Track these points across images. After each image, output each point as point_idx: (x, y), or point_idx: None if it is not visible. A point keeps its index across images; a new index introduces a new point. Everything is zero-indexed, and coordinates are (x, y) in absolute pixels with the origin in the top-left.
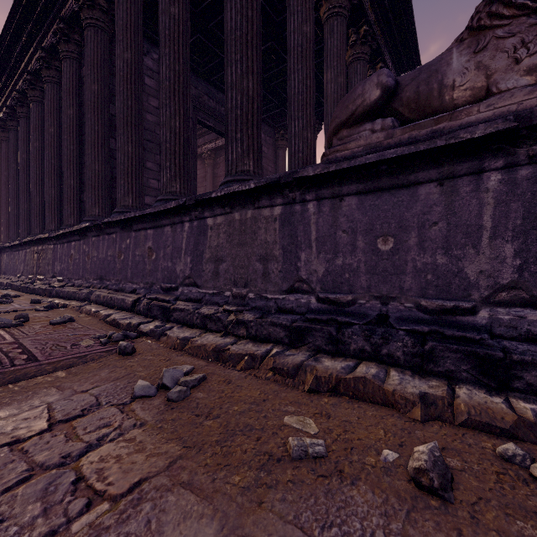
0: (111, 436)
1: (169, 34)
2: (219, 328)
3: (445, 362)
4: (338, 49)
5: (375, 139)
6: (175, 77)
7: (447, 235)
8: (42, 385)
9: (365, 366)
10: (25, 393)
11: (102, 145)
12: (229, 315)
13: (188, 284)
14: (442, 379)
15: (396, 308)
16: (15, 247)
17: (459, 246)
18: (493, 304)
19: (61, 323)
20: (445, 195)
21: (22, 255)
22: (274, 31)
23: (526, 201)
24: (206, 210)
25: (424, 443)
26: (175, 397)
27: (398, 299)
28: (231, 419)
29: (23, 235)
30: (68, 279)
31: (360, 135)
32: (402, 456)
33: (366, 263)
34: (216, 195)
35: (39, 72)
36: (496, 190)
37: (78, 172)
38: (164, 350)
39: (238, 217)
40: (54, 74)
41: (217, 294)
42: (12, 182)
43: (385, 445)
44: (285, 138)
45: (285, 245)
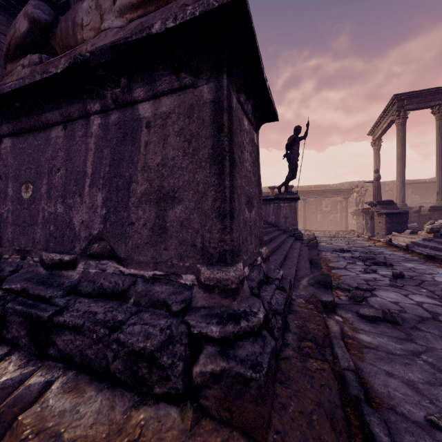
0: None
1: None
2: None
3: (13, 328)
4: None
5: (23, 75)
6: None
7: (66, 182)
8: None
9: None
10: None
11: None
12: None
13: None
14: (9, 348)
15: (28, 263)
16: None
17: (72, 194)
18: (90, 256)
19: None
20: (67, 140)
21: None
22: None
23: (113, 148)
24: None
25: None
26: None
27: (32, 252)
28: None
29: None
30: None
31: (16, 70)
32: None
33: (13, 213)
34: None
35: None
36: (97, 135)
37: None
38: None
39: None
40: None
41: None
42: None
43: None
44: None
45: None
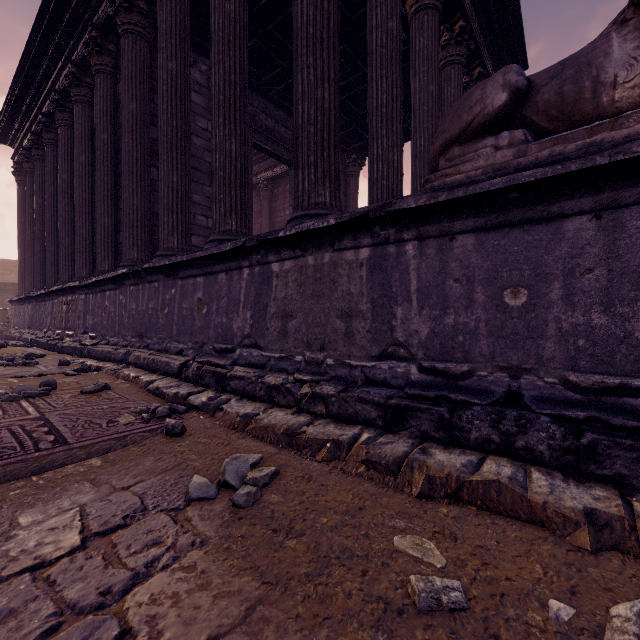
0: (163, 561)
1: (224, 37)
2: (289, 403)
3: (614, 463)
4: (429, 50)
5: (500, 158)
6: (231, 89)
7: (608, 286)
8: (73, 478)
9: (494, 463)
10: (52, 488)
11: (142, 175)
12: (302, 387)
13: (247, 344)
14: (609, 487)
15: (532, 383)
16: (41, 296)
17: (626, 301)
18: None
19: (95, 392)
20: (605, 232)
21: (48, 306)
22: (347, 32)
23: None
24: (271, 253)
25: (608, 590)
26: (243, 501)
27: (535, 371)
28: (320, 537)
29: (50, 283)
30: (102, 336)
31: (478, 153)
32: (581, 613)
33: (487, 323)
34: (285, 235)
35: (69, 91)
36: None
37: (113, 208)
38: (220, 430)
39: (312, 262)
40: (86, 92)
41: (285, 359)
42: (37, 221)
43: (550, 592)
44: (357, 163)
45: (375, 298)
